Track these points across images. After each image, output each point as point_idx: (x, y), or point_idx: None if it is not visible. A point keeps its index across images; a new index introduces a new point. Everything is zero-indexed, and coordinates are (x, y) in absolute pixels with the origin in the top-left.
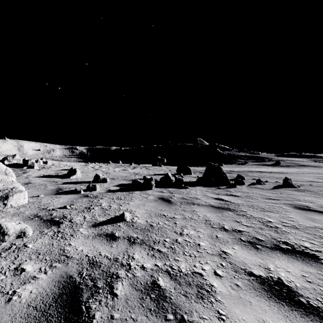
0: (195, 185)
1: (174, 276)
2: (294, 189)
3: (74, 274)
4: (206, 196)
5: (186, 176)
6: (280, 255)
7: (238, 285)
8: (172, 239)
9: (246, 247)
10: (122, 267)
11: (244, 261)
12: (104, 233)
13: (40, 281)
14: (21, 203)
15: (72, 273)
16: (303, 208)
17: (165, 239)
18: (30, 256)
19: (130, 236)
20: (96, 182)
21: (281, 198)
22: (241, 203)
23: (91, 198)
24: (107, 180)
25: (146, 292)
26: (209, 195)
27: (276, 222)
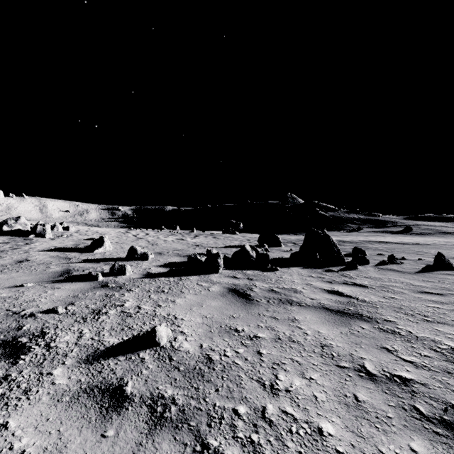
0: (289, 265)
1: None
2: None
3: None
4: (311, 286)
5: (273, 250)
6: None
7: None
8: (254, 409)
9: (444, 443)
10: None
11: None
12: (102, 385)
13: None
14: None
15: None
16: None
17: (236, 409)
18: None
19: (157, 396)
20: (131, 259)
21: (446, 291)
22: (379, 302)
23: (112, 289)
24: (148, 257)
25: None
26: (315, 284)
27: None
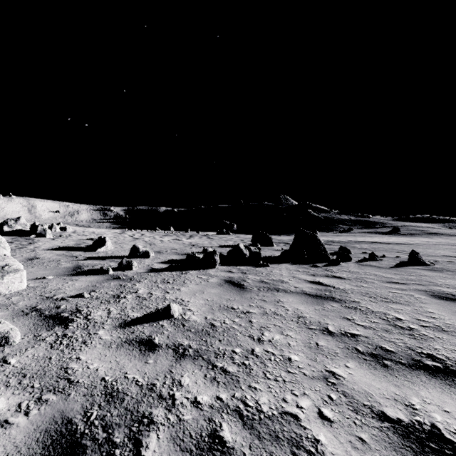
0: (279, 261)
1: (250, 421)
2: (426, 267)
3: (77, 416)
4: (296, 278)
5: (265, 249)
6: (426, 379)
7: (364, 441)
8: (246, 350)
9: (367, 363)
10: (161, 401)
11: (368, 391)
12: (137, 339)
13: (13, 431)
14: (16, 288)
15: (73, 414)
16: (446, 297)
17: (234, 350)
18: (8, 381)
19: (178, 344)
20: (134, 257)
21: (410, 281)
22: (351, 289)
23: (123, 280)
24: (149, 255)
25: (198, 455)
26: (300, 277)
27: (409, 321)
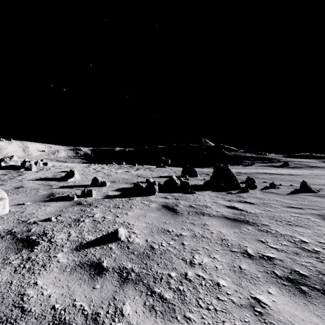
0: (202, 189)
1: None
2: (314, 194)
3: None
4: (217, 203)
5: (192, 179)
6: None
7: None
8: (180, 274)
9: (287, 289)
10: None
11: (293, 323)
12: (88, 262)
13: None
14: None
15: None
16: None
17: (170, 274)
18: None
19: (122, 268)
20: (94, 186)
21: (305, 206)
22: (260, 213)
23: (84, 206)
24: (106, 184)
25: None
26: (219, 202)
27: (312, 243)
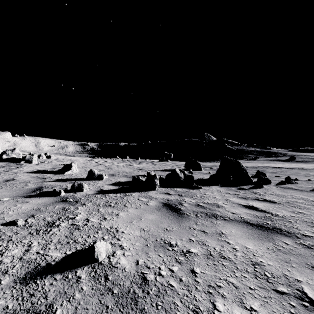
0: (209, 184)
1: None
2: None
3: None
4: (230, 202)
5: (196, 173)
6: None
7: None
8: None
9: None
10: None
11: None
12: None
13: None
14: None
15: None
16: None
17: None
18: None
19: None
20: (90, 179)
21: None
22: (291, 217)
23: (69, 203)
24: (103, 177)
25: None
26: (233, 200)
27: None
